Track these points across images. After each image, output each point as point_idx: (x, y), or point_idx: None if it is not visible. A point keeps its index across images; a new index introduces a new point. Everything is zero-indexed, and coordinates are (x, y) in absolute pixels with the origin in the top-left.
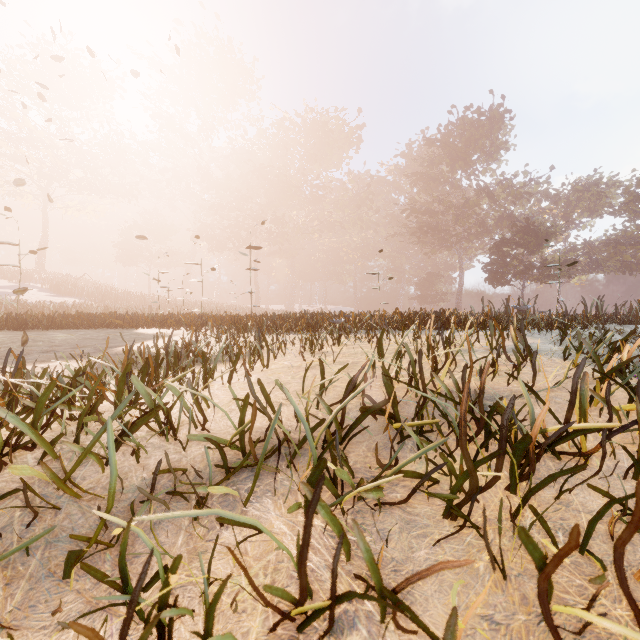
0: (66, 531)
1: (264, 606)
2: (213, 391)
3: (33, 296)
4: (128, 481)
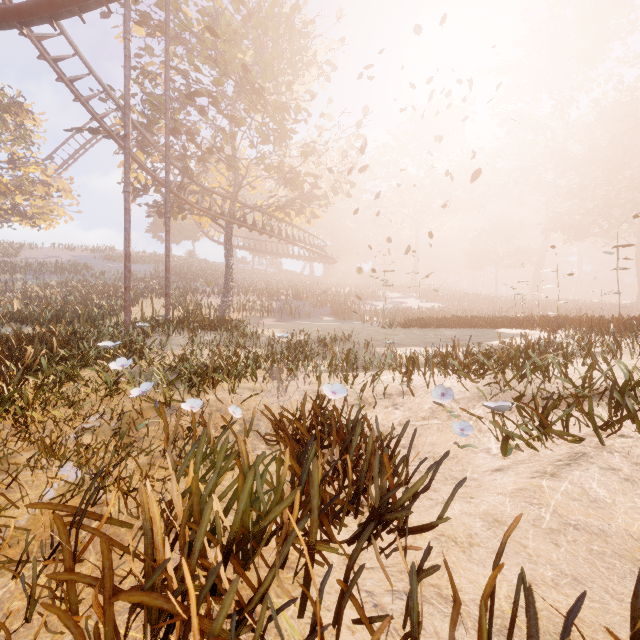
0: (507, 400)
1: (590, 427)
2: (569, 369)
3: (412, 303)
4: (528, 392)
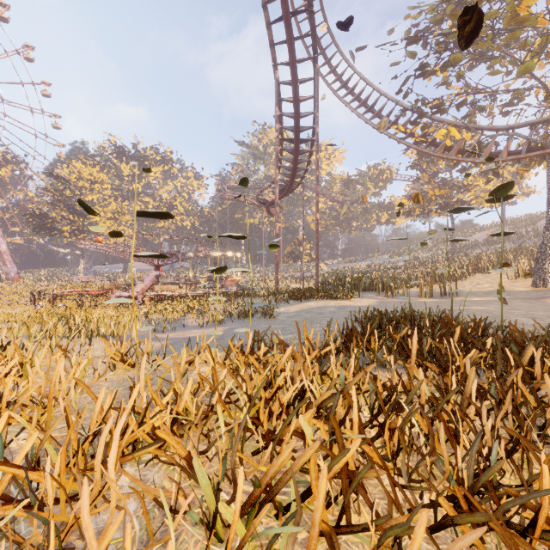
0: None
1: None
2: None
3: None
4: None
